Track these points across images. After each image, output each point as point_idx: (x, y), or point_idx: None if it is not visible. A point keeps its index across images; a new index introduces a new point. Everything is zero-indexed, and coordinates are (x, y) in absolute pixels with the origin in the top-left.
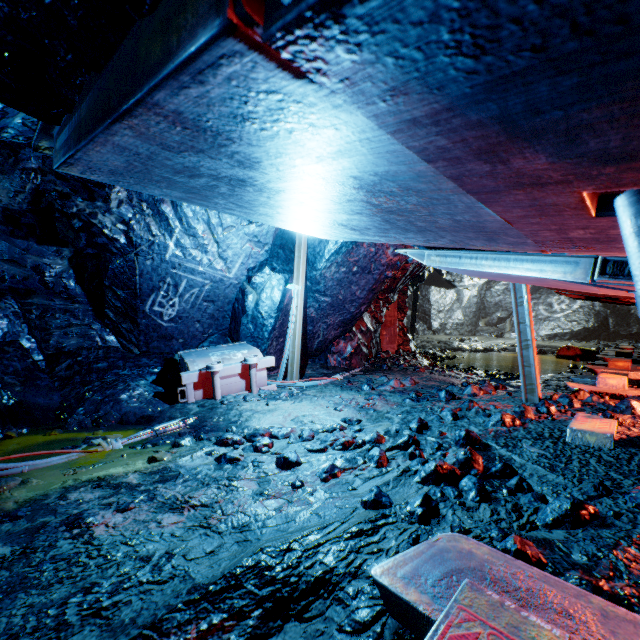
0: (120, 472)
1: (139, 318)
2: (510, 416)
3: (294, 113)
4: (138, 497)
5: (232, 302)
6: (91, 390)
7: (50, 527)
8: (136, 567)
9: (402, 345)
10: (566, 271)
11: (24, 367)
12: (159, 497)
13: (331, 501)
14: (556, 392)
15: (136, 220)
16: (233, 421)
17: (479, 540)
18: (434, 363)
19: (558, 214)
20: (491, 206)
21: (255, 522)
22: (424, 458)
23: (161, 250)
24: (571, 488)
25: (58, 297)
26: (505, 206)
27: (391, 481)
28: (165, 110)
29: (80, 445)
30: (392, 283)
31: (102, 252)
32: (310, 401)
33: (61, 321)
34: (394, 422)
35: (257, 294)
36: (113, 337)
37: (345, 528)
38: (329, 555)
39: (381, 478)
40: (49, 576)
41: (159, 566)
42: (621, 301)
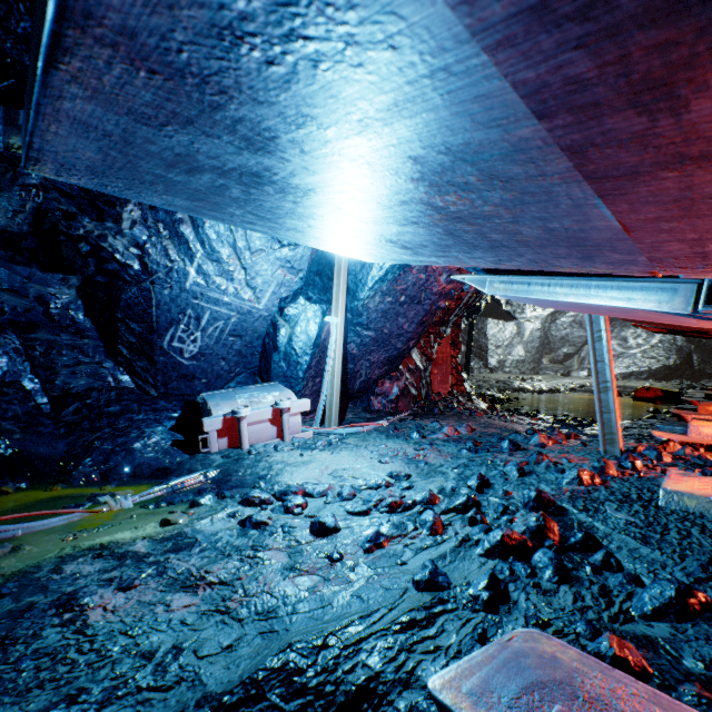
0: (127, 538)
1: (156, 355)
2: (588, 473)
3: (318, 10)
4: (145, 571)
5: (262, 337)
6: (100, 438)
7: (37, 610)
8: (135, 667)
9: (456, 385)
10: (661, 300)
11: (25, 411)
12: (170, 571)
13: (376, 579)
14: (639, 442)
15: (152, 243)
16: (261, 475)
17: (562, 636)
18: (492, 406)
19: (711, 213)
20: (612, 203)
21: (283, 606)
22: (487, 524)
23: (180, 278)
24: (672, 567)
25: (65, 331)
26: (634, 202)
27: (448, 553)
28: (107, 29)
29: (84, 503)
30: (445, 315)
31: (114, 280)
32: (351, 451)
33: (68, 359)
34: (449, 478)
35: (290, 328)
36: (127, 377)
37: (393, 617)
38: (374, 654)
39: (436, 549)
40: (28, 678)
41: (163, 666)
42: (710, 335)
